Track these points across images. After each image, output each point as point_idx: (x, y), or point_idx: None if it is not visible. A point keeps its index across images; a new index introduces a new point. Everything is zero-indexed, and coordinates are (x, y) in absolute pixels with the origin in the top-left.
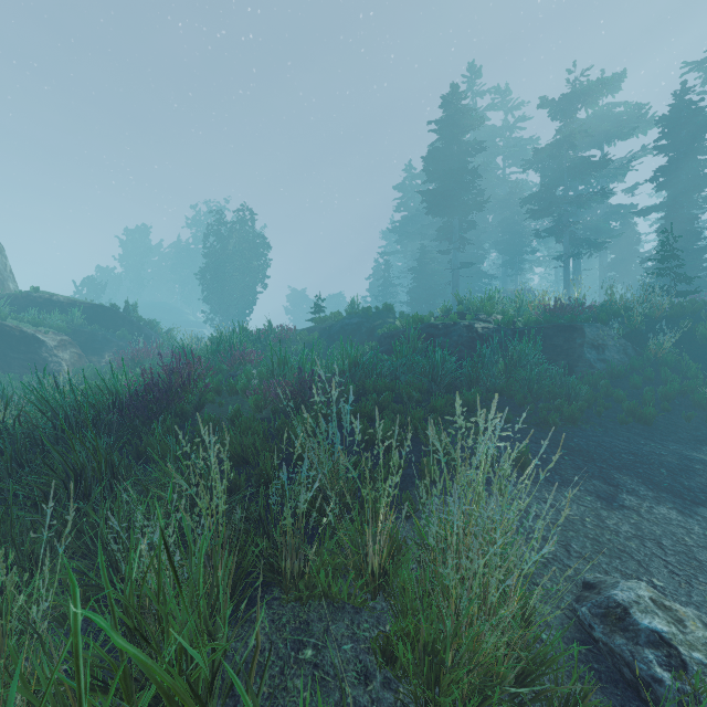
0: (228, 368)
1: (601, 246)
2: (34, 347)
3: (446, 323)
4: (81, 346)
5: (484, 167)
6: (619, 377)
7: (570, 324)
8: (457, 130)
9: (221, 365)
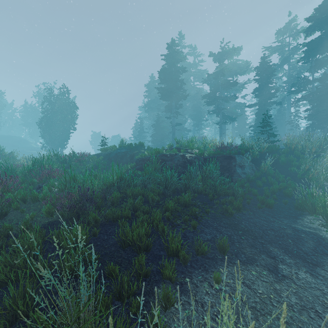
0: (37, 181)
1: (234, 119)
2: None
3: (171, 153)
4: None
5: (186, 80)
6: (251, 181)
7: (229, 155)
8: (174, 61)
9: (32, 179)
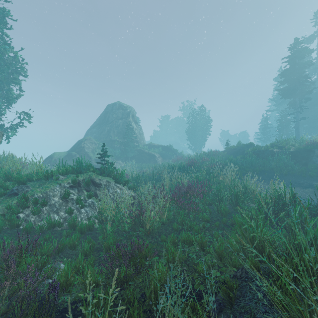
0: (201, 162)
1: None
2: (154, 157)
3: (264, 150)
4: (161, 157)
5: None
6: None
7: (310, 149)
8: (298, 58)
9: (199, 161)
